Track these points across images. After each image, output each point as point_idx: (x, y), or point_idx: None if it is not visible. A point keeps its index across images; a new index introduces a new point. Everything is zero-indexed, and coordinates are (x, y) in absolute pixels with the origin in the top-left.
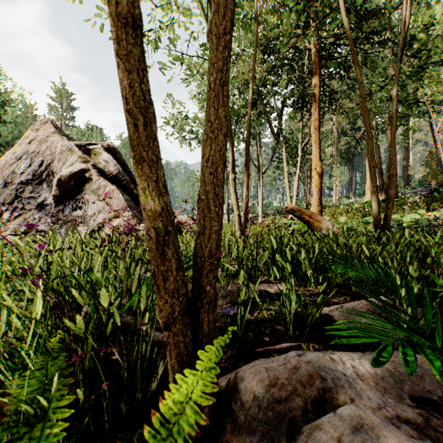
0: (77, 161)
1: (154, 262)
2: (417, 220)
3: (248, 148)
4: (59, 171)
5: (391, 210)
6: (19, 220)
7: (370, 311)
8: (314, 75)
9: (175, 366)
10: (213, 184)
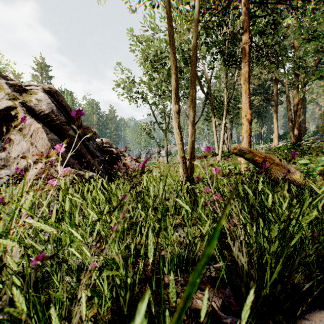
0: (5, 99)
1: None
2: None
3: (194, 76)
4: None
5: None
6: None
7: None
8: (244, 32)
9: None
10: None
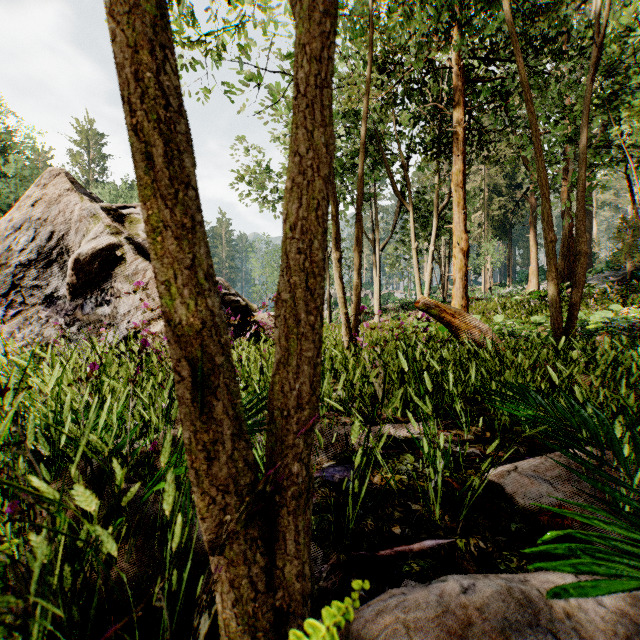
0: (104, 232)
1: (190, 425)
2: (611, 320)
3: (360, 212)
4: (77, 247)
5: (578, 306)
6: (17, 321)
7: (564, 477)
8: (457, 105)
9: (231, 623)
10: (305, 272)
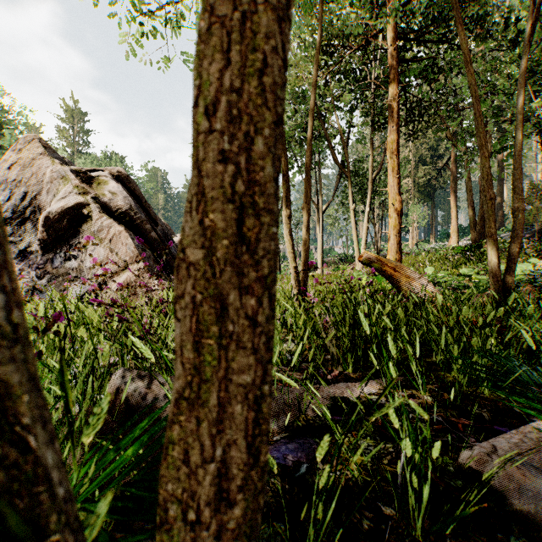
0: (73, 192)
1: None
2: (534, 273)
3: (308, 173)
4: (49, 206)
5: (516, 260)
6: None
7: None
8: (391, 82)
9: None
10: (237, 202)
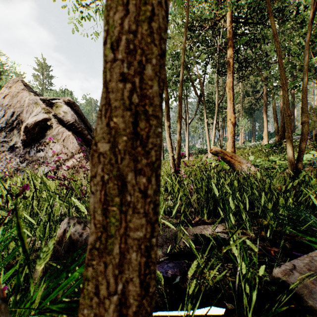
0: (41, 112)
1: None
2: (314, 159)
3: (180, 100)
4: (27, 120)
5: (303, 152)
6: None
7: None
8: (229, 47)
9: None
10: (133, 110)
